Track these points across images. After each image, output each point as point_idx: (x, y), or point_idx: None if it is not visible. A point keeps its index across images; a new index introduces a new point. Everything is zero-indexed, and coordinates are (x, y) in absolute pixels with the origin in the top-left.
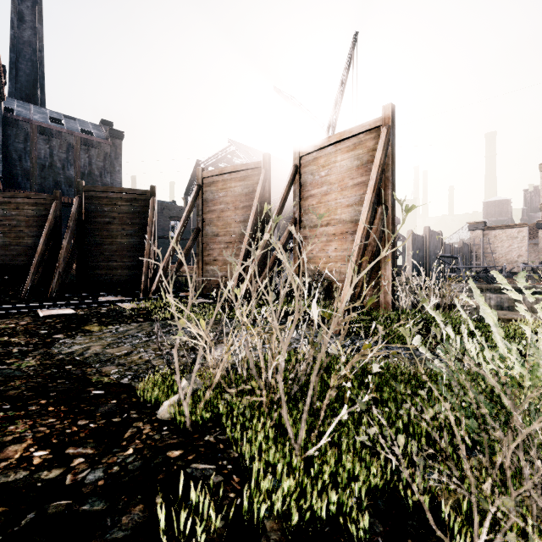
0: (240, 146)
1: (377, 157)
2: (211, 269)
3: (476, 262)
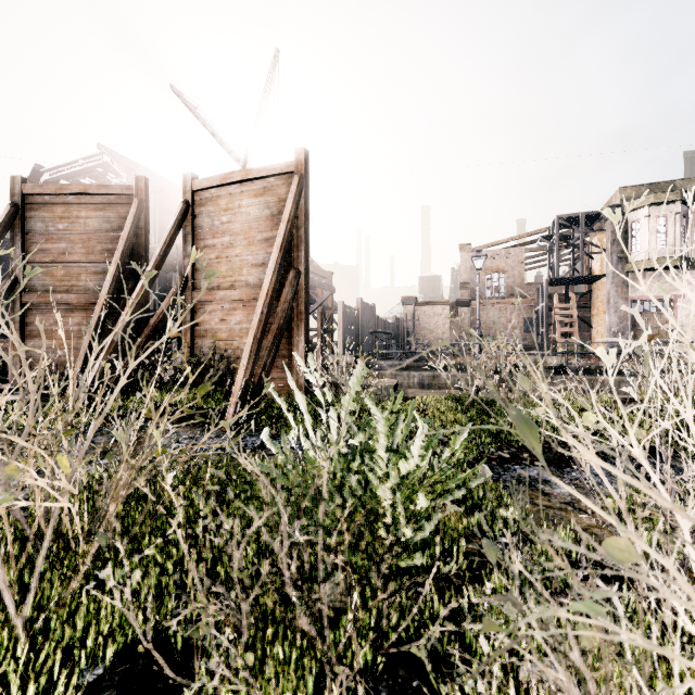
0: (118, 159)
1: (286, 210)
2: (41, 346)
3: (408, 338)
